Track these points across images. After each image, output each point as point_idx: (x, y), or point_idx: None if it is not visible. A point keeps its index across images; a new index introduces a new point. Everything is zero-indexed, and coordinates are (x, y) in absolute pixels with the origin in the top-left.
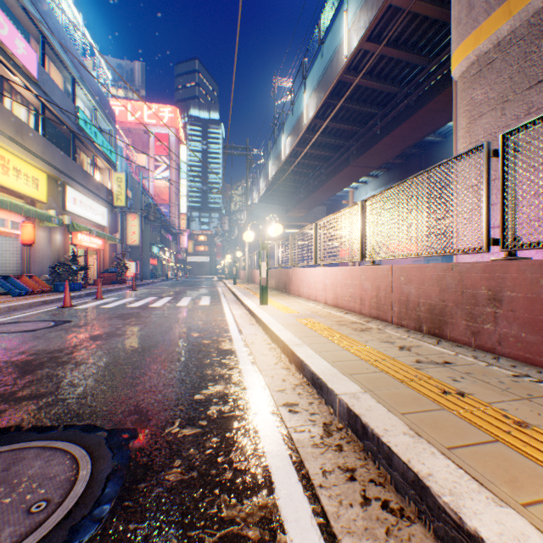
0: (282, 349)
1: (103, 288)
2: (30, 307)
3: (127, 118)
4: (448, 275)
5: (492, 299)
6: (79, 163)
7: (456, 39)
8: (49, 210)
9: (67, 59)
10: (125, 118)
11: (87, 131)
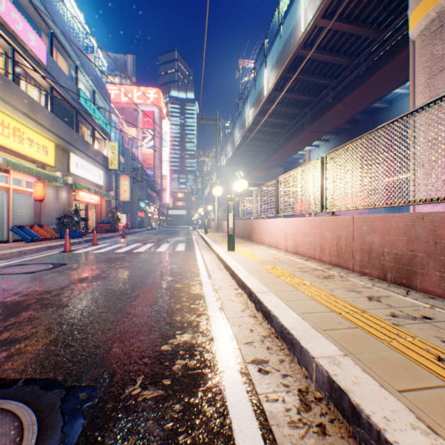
0: (249, 295)
1: (99, 236)
2: (37, 251)
3: (121, 99)
4: (418, 224)
5: None
6: (81, 134)
7: None
8: (56, 172)
9: (71, 50)
10: (119, 99)
11: (87, 108)
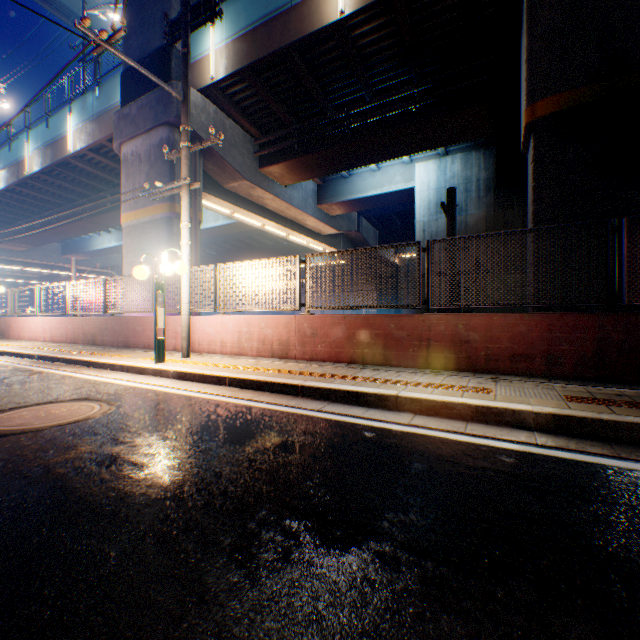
0: (13, 355)
1: None
2: None
3: None
4: (98, 321)
5: (107, 329)
6: None
7: (123, 211)
8: None
9: None
10: None
11: None
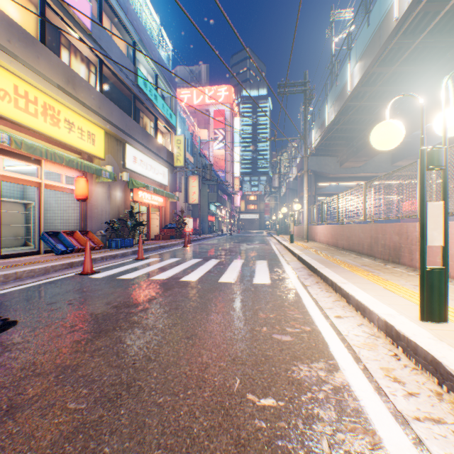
0: None
1: (155, 244)
2: (44, 273)
3: (193, 102)
4: None
5: None
6: (141, 126)
7: None
8: (106, 166)
9: (125, 20)
10: (192, 103)
11: (147, 92)
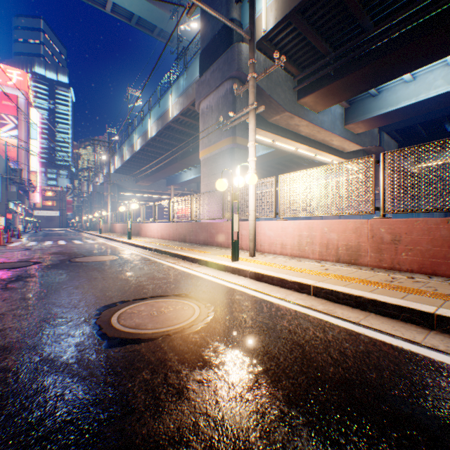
0: (141, 247)
1: None
2: None
3: None
4: (187, 226)
5: (192, 231)
6: None
7: (200, 149)
8: None
9: None
10: None
11: None
